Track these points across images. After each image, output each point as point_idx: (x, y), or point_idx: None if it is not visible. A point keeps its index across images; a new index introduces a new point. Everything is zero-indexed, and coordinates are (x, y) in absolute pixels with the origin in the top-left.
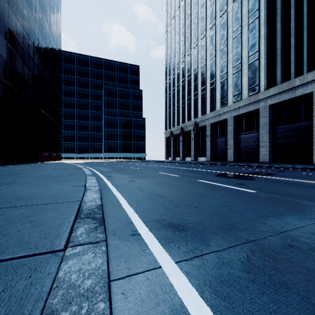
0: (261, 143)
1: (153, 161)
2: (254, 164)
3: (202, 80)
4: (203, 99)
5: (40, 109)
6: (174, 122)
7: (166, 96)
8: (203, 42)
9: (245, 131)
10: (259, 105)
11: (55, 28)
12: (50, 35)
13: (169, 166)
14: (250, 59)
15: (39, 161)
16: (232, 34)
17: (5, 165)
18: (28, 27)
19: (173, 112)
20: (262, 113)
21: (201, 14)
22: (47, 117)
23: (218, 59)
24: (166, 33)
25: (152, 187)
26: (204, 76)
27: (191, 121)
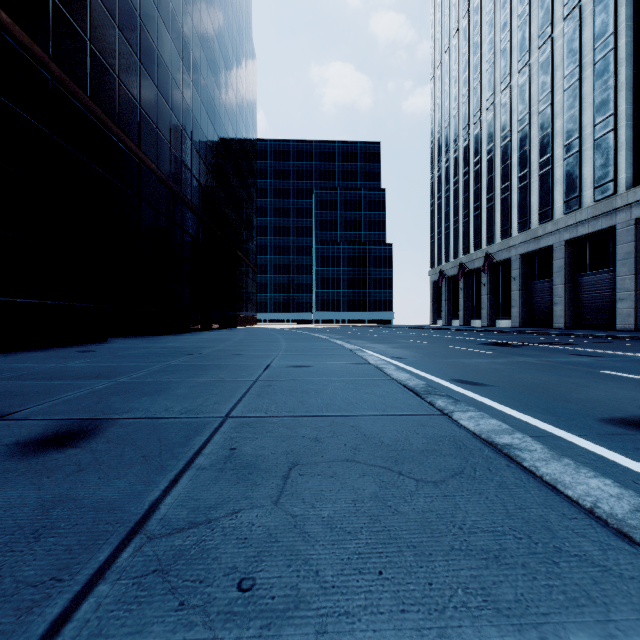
0: (620, 294)
1: (405, 327)
2: (594, 332)
3: (502, 171)
4: (504, 208)
5: (237, 251)
6: (448, 253)
7: (432, 203)
8: (505, 97)
9: (591, 268)
10: (615, 218)
11: (251, 124)
12: (247, 138)
13: (427, 334)
14: (598, 130)
15: (237, 325)
16: (561, 82)
17: (213, 330)
18: (228, 143)
19: (445, 233)
20: (621, 234)
21: (501, 43)
22: (243, 261)
23: (535, 131)
24: (432, 81)
25: (394, 348)
26: (507, 163)
27: (481, 250)
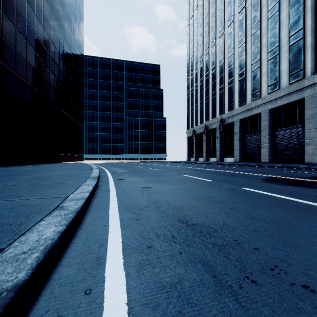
0: (307, 140)
1: (175, 162)
2: (300, 165)
3: (229, 72)
4: (230, 93)
5: (61, 109)
6: (197, 120)
7: (188, 93)
8: (230, 28)
9: (284, 126)
10: (303, 93)
11: (77, 30)
12: (72, 37)
13: (193, 167)
14: (292, 39)
15: (60, 161)
16: (266, 14)
17: (24, 165)
18: (49, 27)
19: (195, 109)
20: (308, 103)
21: None
22: (68, 117)
23: (249, 46)
24: (188, 27)
25: (176, 201)
26: (231, 66)
27: (216, 118)
